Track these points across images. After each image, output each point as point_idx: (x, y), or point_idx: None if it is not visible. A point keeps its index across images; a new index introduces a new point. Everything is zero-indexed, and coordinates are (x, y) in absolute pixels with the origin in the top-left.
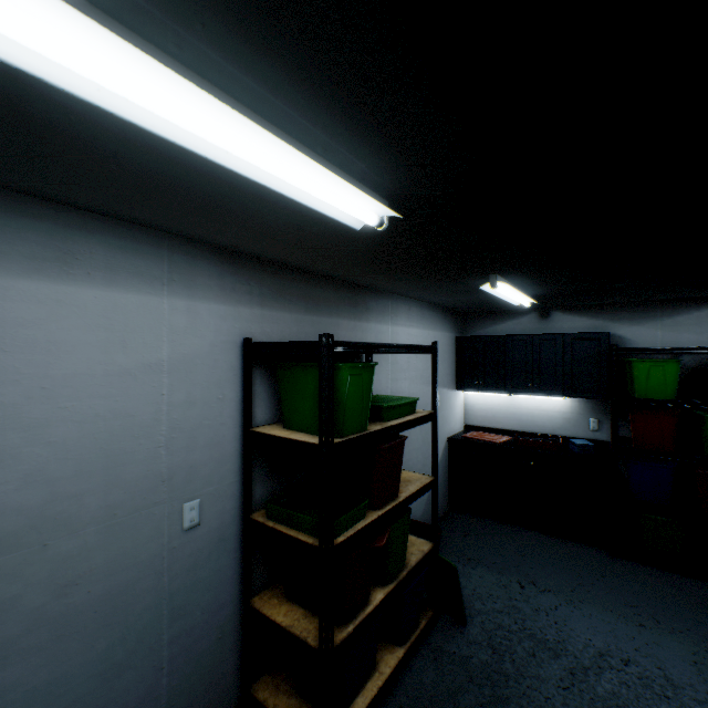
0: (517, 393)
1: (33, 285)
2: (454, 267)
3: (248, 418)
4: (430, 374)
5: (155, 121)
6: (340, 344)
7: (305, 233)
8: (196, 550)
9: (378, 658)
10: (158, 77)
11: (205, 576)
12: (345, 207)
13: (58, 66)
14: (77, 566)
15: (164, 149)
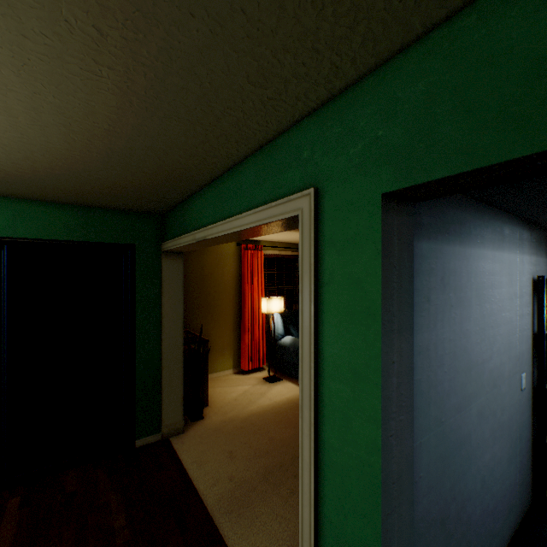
0: None
1: (497, 254)
2: None
3: (542, 326)
4: None
5: None
6: None
7: None
8: (522, 403)
9: None
10: None
11: (524, 420)
12: None
13: None
14: (503, 400)
15: None
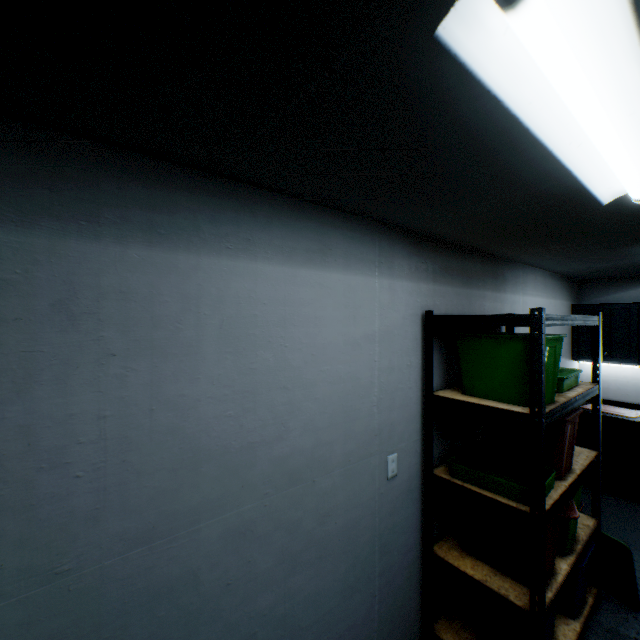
0: None
1: (307, 273)
2: (634, 234)
3: (431, 384)
4: None
5: (543, 124)
6: (546, 317)
7: (509, 213)
8: (393, 497)
9: (553, 627)
10: (598, 82)
11: (399, 521)
12: (634, 183)
13: (520, 88)
14: (329, 501)
15: (473, 149)
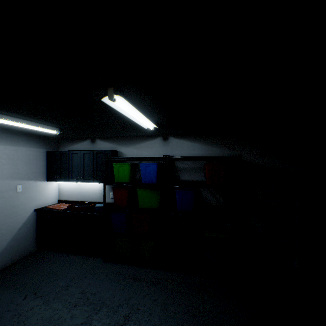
0: (74, 181)
1: None
2: None
3: None
4: (9, 172)
5: None
6: None
7: None
8: None
9: None
10: None
11: None
12: None
13: None
14: None
15: None
